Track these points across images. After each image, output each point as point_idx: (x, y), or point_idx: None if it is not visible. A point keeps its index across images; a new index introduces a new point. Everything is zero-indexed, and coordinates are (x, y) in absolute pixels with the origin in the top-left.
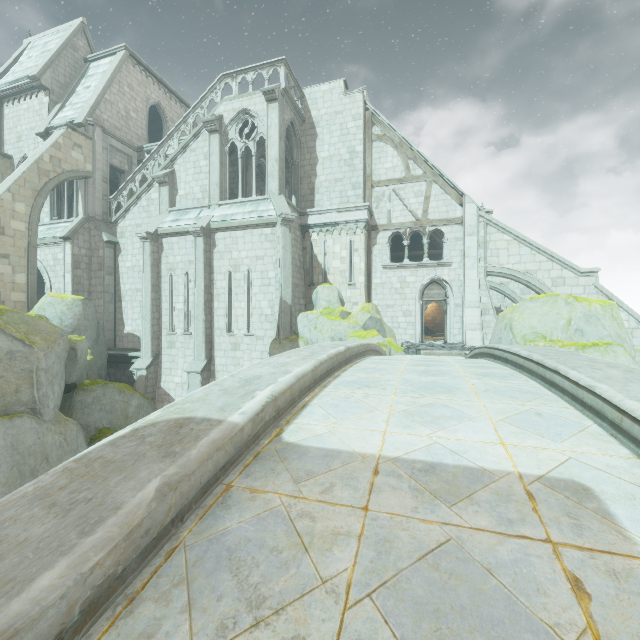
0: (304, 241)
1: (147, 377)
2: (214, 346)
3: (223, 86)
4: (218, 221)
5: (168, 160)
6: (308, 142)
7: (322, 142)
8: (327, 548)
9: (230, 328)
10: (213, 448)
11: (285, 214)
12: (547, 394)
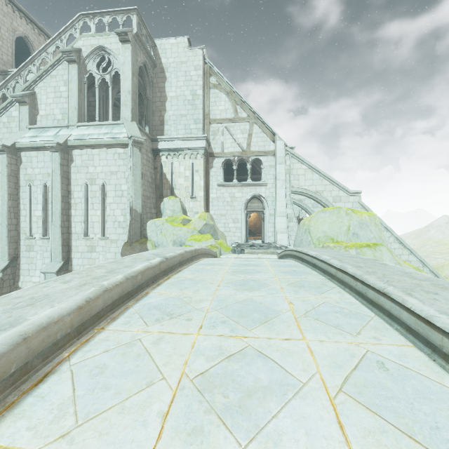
0: (155, 162)
1: (3, 278)
2: (71, 249)
3: (82, 24)
4: (75, 139)
5: (28, 83)
6: (159, 83)
7: (170, 84)
8: None
9: (87, 233)
10: None
11: (135, 137)
12: (371, 317)
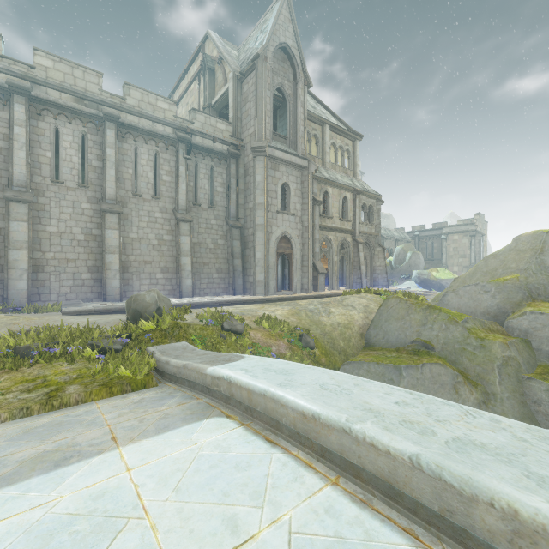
0: None
1: None
2: None
3: None
4: None
5: None
6: None
7: None
8: (121, 413)
9: None
10: (196, 368)
11: None
12: None
